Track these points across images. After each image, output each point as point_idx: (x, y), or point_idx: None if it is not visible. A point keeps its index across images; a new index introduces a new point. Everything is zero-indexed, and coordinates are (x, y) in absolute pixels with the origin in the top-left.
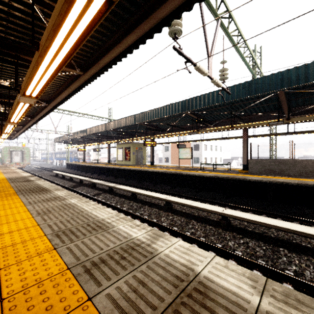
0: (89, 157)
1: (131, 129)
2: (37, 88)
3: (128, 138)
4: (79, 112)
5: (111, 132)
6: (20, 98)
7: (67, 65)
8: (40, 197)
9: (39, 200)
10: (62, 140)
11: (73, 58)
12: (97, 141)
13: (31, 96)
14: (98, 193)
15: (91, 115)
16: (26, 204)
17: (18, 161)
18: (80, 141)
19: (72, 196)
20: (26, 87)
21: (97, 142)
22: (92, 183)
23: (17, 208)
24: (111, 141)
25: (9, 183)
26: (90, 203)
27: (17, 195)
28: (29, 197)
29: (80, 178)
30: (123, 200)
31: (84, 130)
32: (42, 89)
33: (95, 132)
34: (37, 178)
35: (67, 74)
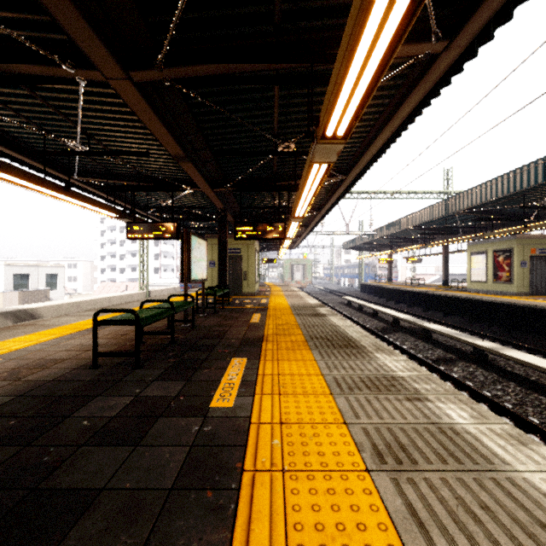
0: (396, 273)
1: (517, 203)
2: (353, 99)
3: (502, 227)
4: (385, 191)
5: (455, 219)
6: (315, 151)
7: (407, 39)
8: (353, 370)
9: (354, 379)
10: (354, 244)
11: (422, 13)
12: (420, 241)
13: (334, 137)
14: (446, 358)
15: (408, 191)
16: (332, 389)
17: (299, 278)
18: (383, 244)
19: (434, 384)
20: (329, 113)
21: (417, 244)
22: (424, 329)
23: (317, 399)
24: (451, 238)
25: (293, 316)
26: (542, 456)
27: (310, 350)
28: (332, 363)
29: (393, 314)
30: (545, 403)
31: (394, 222)
32: (365, 96)
33: (420, 223)
34: (329, 311)
35: (393, 84)
